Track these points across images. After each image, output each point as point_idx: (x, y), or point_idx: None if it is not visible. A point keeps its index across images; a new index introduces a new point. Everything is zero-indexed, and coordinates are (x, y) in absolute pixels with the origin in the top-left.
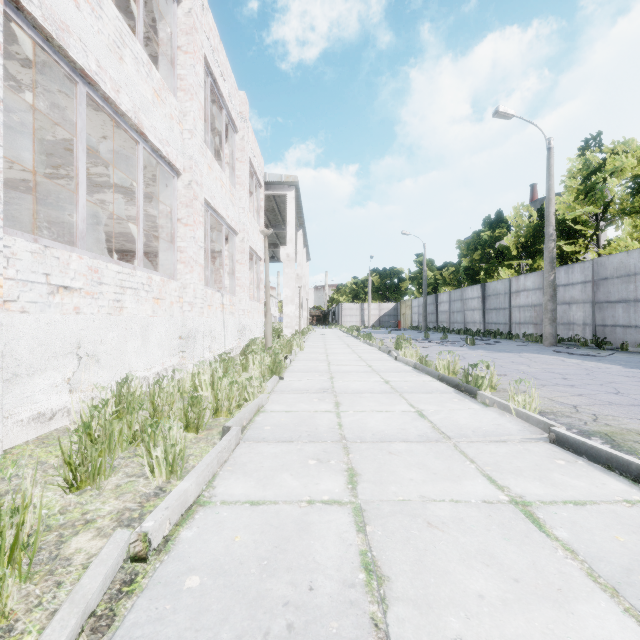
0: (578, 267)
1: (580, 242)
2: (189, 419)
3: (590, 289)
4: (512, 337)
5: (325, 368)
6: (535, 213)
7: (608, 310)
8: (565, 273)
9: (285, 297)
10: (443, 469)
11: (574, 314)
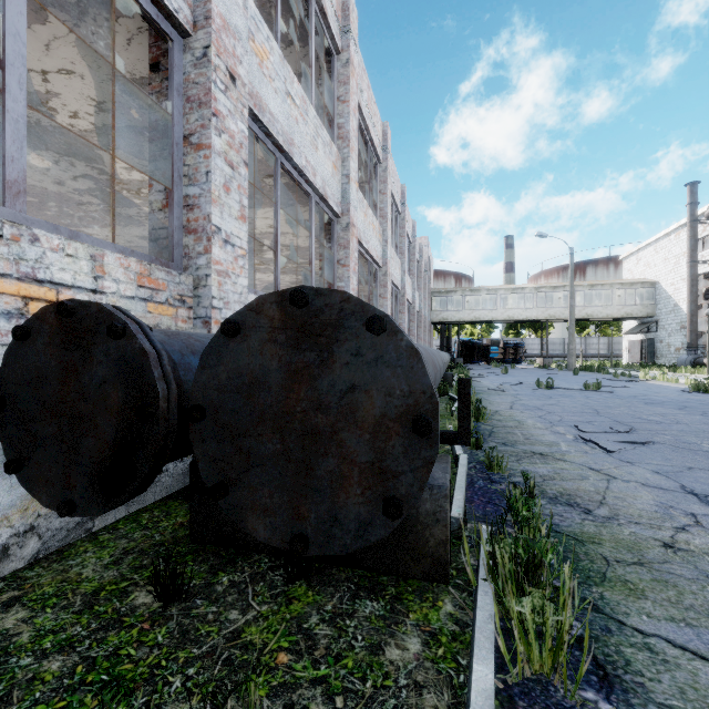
0: None
1: None
2: None
3: None
4: None
5: None
6: None
7: None
8: None
9: None
10: None
11: None
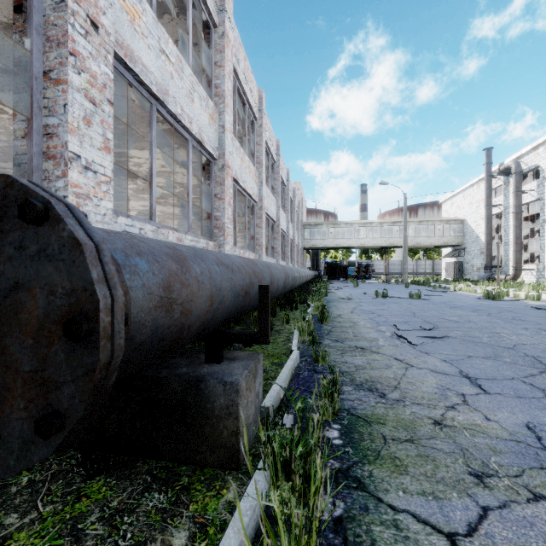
0: None
1: None
2: None
3: None
4: None
5: None
6: None
7: None
8: None
9: None
10: None
11: None
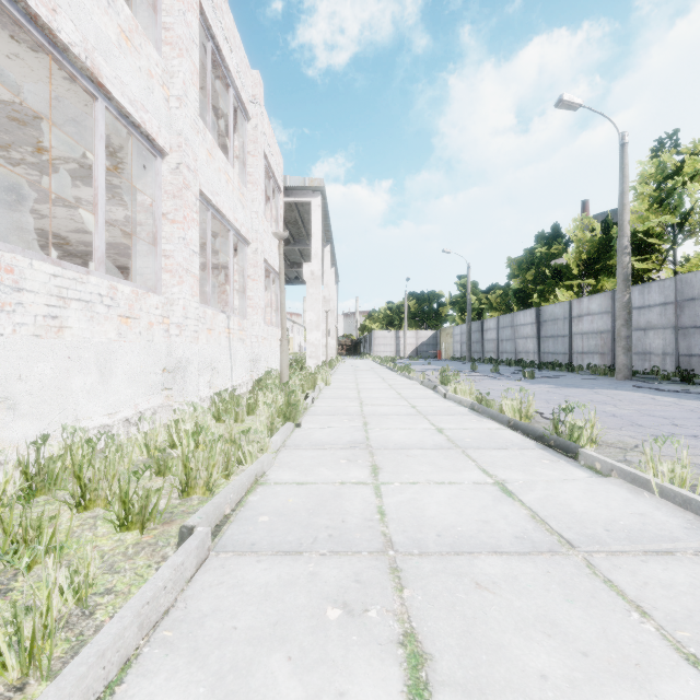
0: (656, 286)
1: (653, 258)
2: (130, 508)
3: (672, 312)
4: (574, 369)
5: (356, 409)
6: (598, 226)
7: (695, 337)
8: (639, 293)
9: (309, 322)
10: (596, 638)
11: (651, 342)
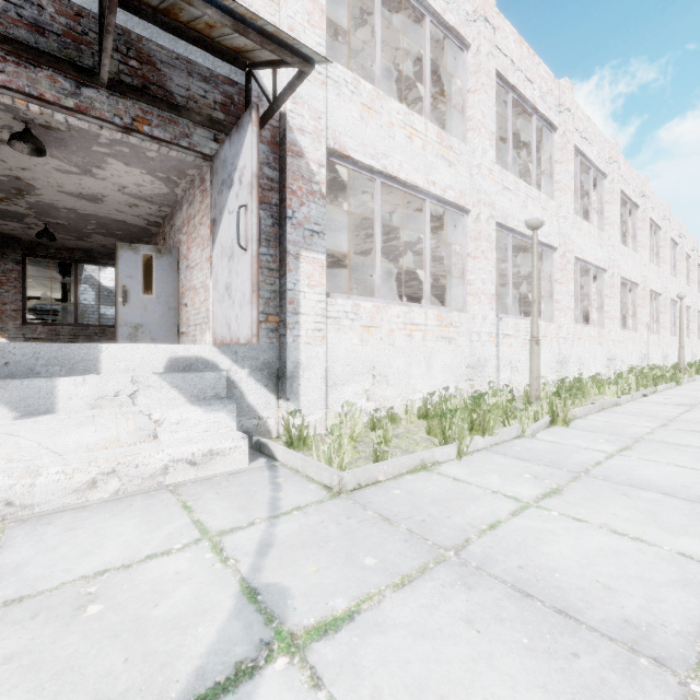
0: None
1: None
2: None
3: None
4: None
5: None
6: None
7: None
8: None
9: None
10: None
11: None
